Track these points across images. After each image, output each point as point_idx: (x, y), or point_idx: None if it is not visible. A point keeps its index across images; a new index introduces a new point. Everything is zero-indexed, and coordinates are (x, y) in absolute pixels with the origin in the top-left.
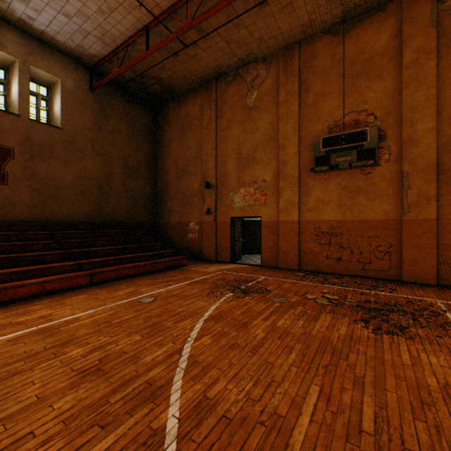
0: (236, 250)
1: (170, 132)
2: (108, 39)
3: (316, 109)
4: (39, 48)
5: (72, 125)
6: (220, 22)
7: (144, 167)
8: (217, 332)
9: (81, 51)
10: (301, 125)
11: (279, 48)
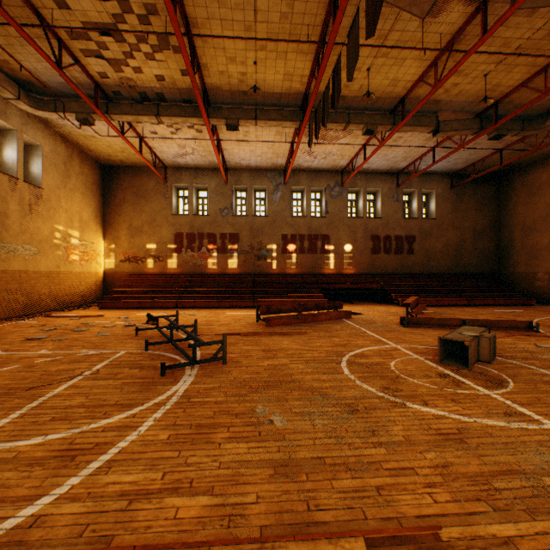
0: None
1: (515, 197)
2: (469, 161)
3: None
4: (425, 178)
5: (440, 214)
6: None
7: (488, 229)
8: None
9: (448, 170)
10: None
11: None
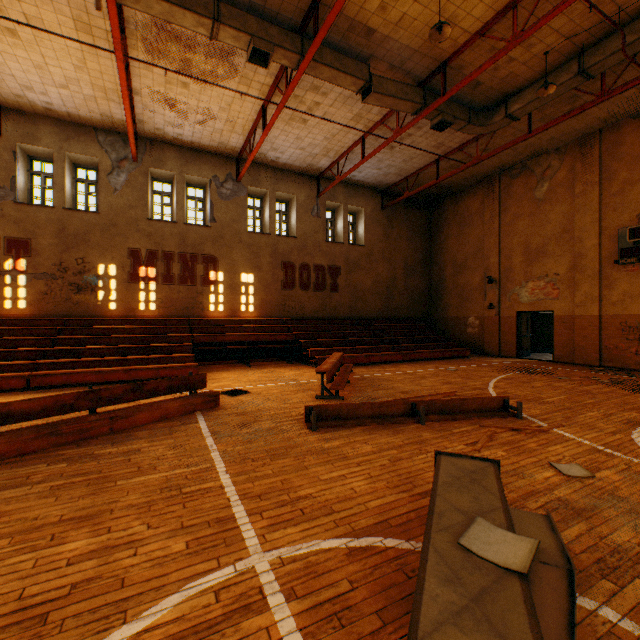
0: (522, 345)
1: (446, 228)
2: (403, 173)
3: (621, 198)
4: (352, 191)
5: (370, 241)
6: (506, 141)
7: (420, 265)
8: (508, 382)
9: (379, 184)
10: (603, 216)
11: (574, 138)
